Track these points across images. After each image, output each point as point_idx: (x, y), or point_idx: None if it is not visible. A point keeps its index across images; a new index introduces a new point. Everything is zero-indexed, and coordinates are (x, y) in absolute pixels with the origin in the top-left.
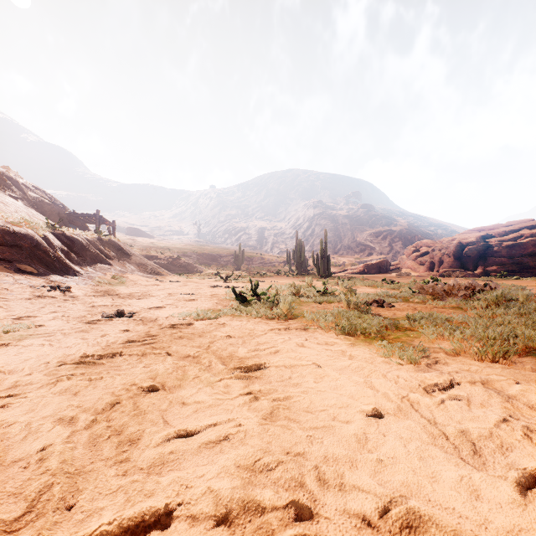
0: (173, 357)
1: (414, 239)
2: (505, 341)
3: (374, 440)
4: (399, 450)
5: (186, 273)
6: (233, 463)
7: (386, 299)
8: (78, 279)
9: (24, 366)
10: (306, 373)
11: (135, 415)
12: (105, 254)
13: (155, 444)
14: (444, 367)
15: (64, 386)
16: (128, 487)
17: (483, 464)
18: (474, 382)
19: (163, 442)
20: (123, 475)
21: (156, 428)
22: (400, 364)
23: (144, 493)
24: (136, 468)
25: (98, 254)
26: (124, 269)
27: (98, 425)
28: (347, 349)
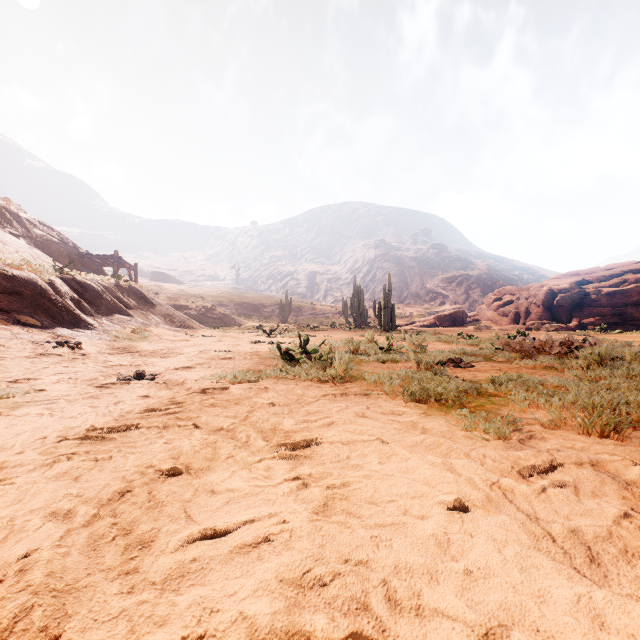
0: (202, 430)
1: (496, 286)
2: (615, 410)
3: (459, 542)
4: (492, 558)
5: (222, 326)
6: (274, 576)
7: (464, 357)
8: (91, 333)
9: (15, 442)
10: (369, 452)
11: (149, 508)
12: (124, 303)
13: (173, 548)
14: (541, 443)
15: (63, 469)
16: (133, 612)
17: (604, 577)
18: (581, 463)
19: (184, 546)
20: (129, 592)
21: (175, 526)
22: (486, 440)
23: (154, 621)
24: (146, 582)
25: (116, 303)
26: (147, 321)
27: (101, 522)
28: (418, 420)
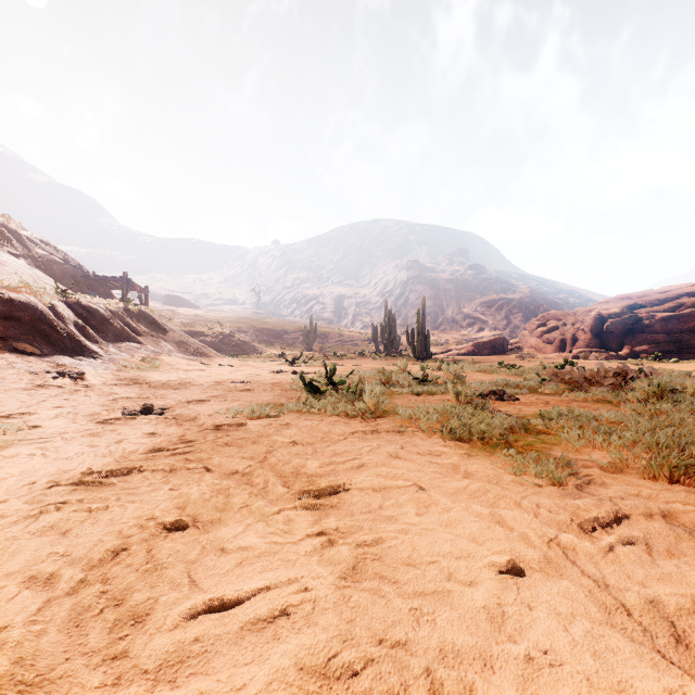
0: (214, 473)
1: (539, 310)
2: (682, 450)
3: (516, 617)
4: (558, 638)
5: (241, 354)
6: (293, 663)
7: (507, 389)
8: (96, 362)
9: None
10: (405, 500)
11: (146, 572)
12: (133, 329)
13: (171, 625)
14: (601, 489)
15: (49, 521)
16: None
17: None
18: (650, 514)
19: (185, 621)
20: (114, 684)
21: (176, 594)
22: (539, 486)
23: None
24: (136, 671)
25: (124, 329)
26: (158, 349)
27: (87, 590)
28: (460, 462)
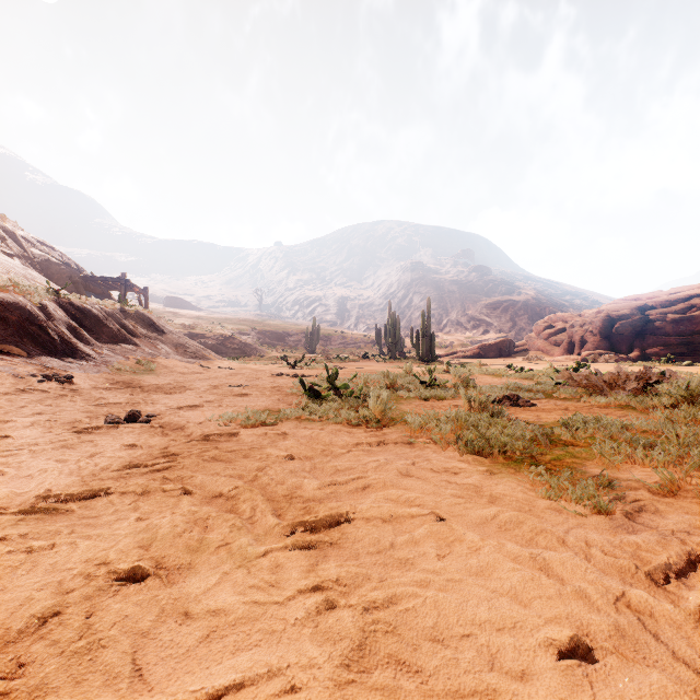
0: (194, 496)
1: (545, 312)
2: None
3: None
4: None
5: (242, 357)
6: None
7: (520, 394)
8: (88, 365)
9: None
10: (421, 536)
11: (74, 655)
12: (129, 330)
13: None
14: (657, 519)
15: None
16: None
17: None
18: None
19: None
20: None
21: (107, 697)
22: (582, 515)
23: None
24: None
25: (119, 330)
26: (155, 351)
27: None
28: (481, 482)
